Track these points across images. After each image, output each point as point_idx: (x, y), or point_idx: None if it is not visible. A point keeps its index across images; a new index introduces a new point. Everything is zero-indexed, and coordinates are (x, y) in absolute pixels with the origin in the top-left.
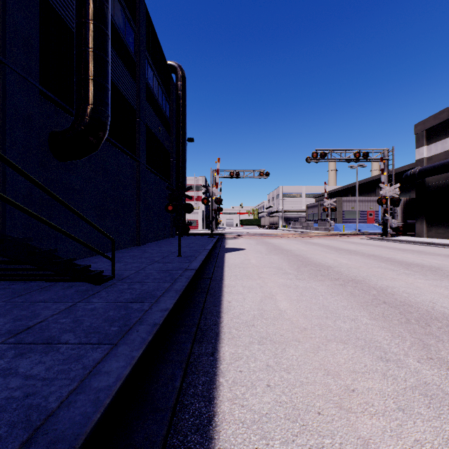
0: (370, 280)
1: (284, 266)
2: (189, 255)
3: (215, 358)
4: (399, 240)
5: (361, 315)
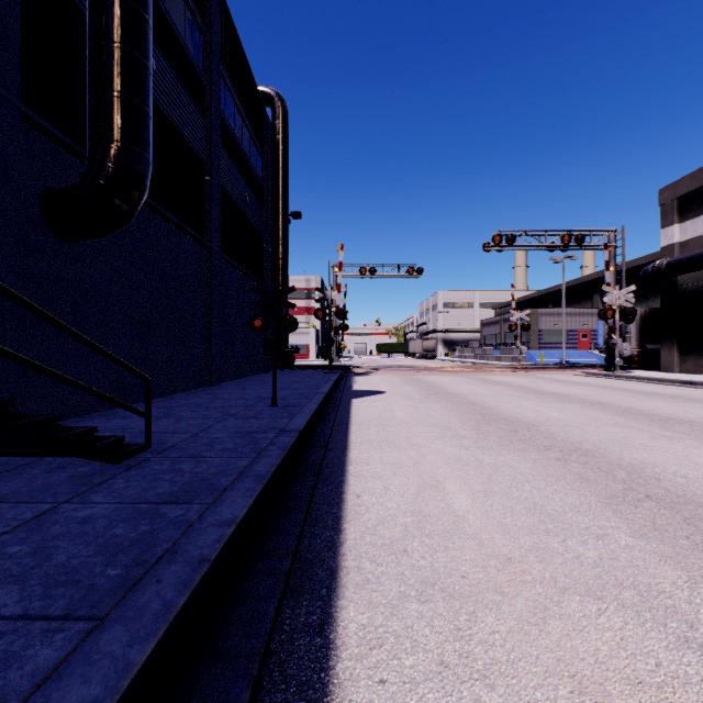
0: (609, 451)
1: (453, 422)
2: (291, 403)
3: (327, 640)
4: (635, 377)
5: (613, 526)
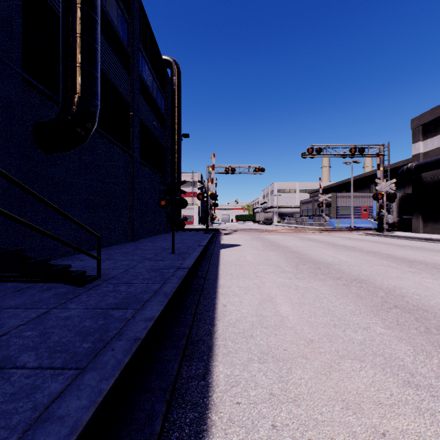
0: (375, 280)
1: (282, 263)
2: (183, 251)
3: (207, 382)
4: (395, 235)
5: (373, 322)
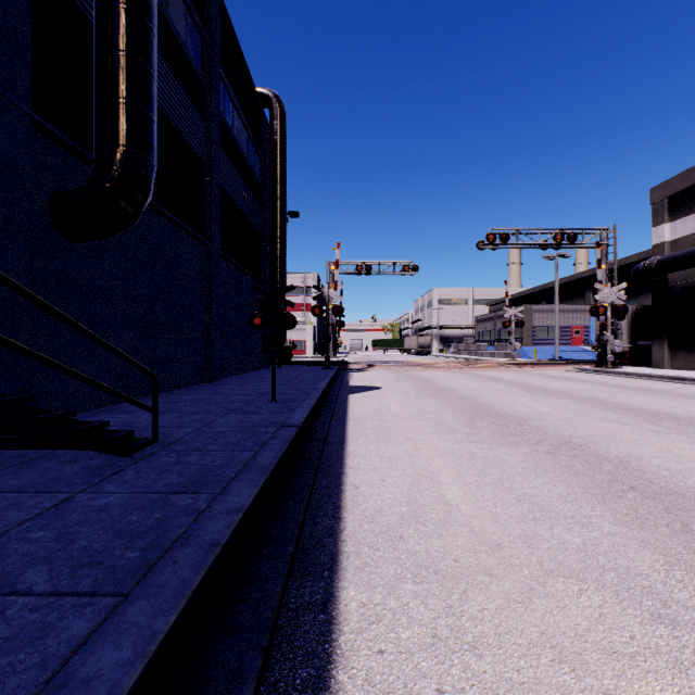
0: (597, 445)
1: (447, 417)
2: (290, 398)
3: (330, 616)
4: (626, 373)
5: (597, 515)
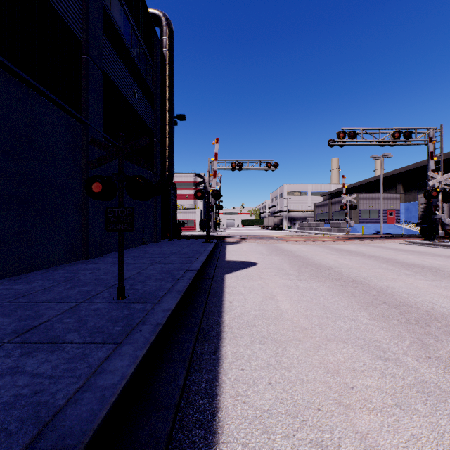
0: None
1: (373, 330)
2: (148, 290)
3: None
4: None
5: None
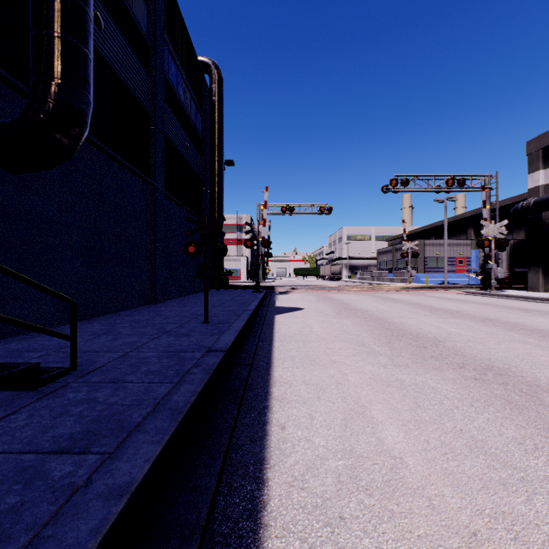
0: (521, 369)
1: (366, 338)
2: (221, 319)
3: None
4: (509, 295)
5: None
